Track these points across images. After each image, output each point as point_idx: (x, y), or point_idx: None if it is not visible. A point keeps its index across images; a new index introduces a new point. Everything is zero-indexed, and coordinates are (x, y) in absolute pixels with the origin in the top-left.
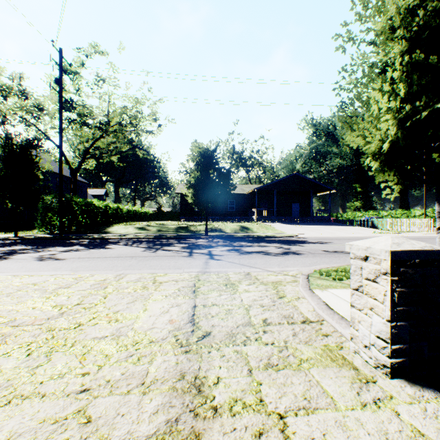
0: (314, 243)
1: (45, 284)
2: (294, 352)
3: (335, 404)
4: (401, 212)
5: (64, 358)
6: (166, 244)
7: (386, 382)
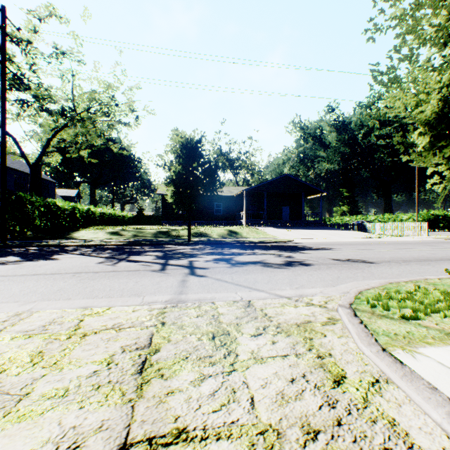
0: (316, 249)
1: None
2: None
3: None
4: (388, 216)
5: None
6: (136, 252)
7: None
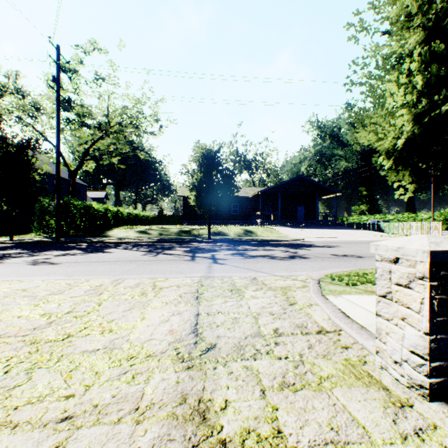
0: (321, 246)
1: (36, 290)
2: (312, 368)
3: (369, 436)
4: (407, 215)
5: (48, 376)
6: (167, 248)
7: (425, 406)
